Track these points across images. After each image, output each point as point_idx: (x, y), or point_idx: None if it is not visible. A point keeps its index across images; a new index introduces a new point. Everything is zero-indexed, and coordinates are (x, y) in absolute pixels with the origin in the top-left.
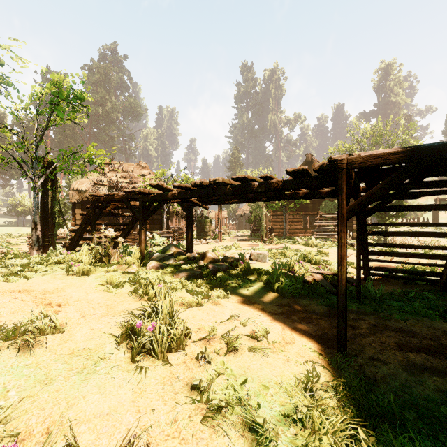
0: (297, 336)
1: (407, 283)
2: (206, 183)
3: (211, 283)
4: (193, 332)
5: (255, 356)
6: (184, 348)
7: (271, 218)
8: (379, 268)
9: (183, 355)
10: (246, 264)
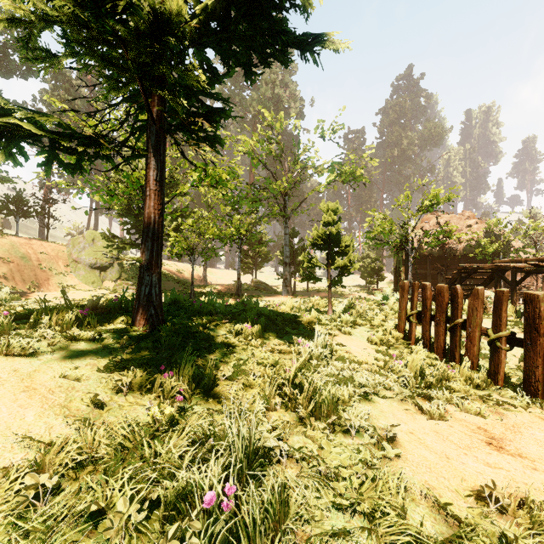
0: None
1: None
2: None
3: None
4: None
5: None
6: None
7: None
8: None
9: None
10: None
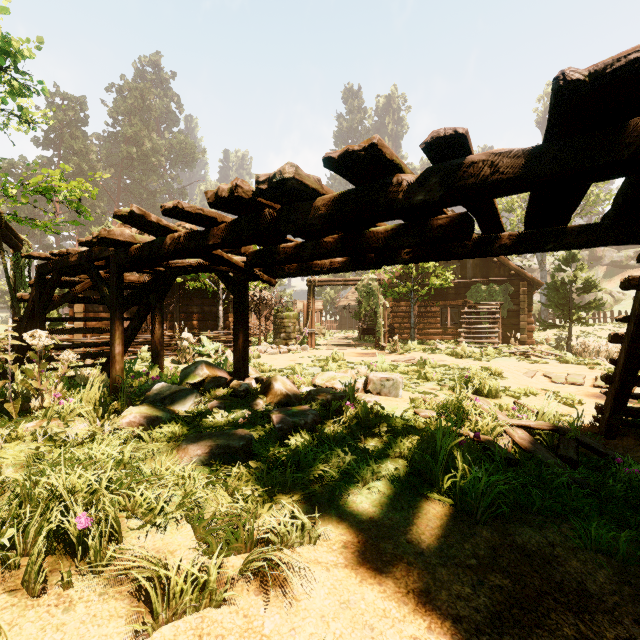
0: None
1: None
2: (249, 192)
3: (269, 481)
4: None
5: None
6: None
7: (390, 311)
8: None
9: None
10: (360, 409)
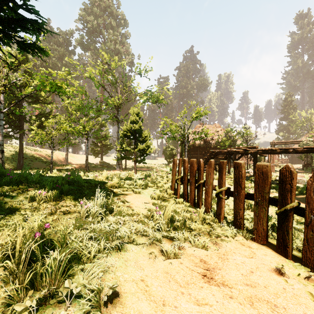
0: None
1: None
2: (267, 149)
3: None
4: None
5: None
6: None
7: None
8: None
9: None
10: None
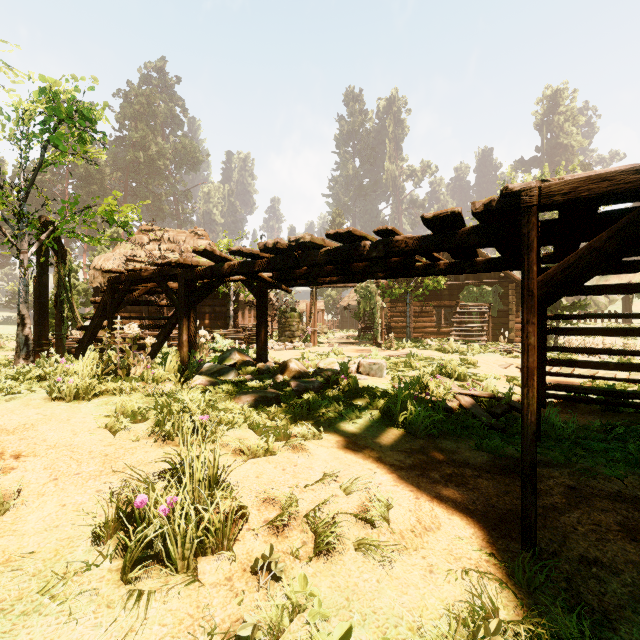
0: (444, 514)
1: (606, 410)
2: (284, 245)
3: (293, 414)
4: (253, 509)
5: (367, 561)
6: (231, 546)
7: (388, 311)
8: (562, 387)
9: (228, 562)
10: (351, 380)
